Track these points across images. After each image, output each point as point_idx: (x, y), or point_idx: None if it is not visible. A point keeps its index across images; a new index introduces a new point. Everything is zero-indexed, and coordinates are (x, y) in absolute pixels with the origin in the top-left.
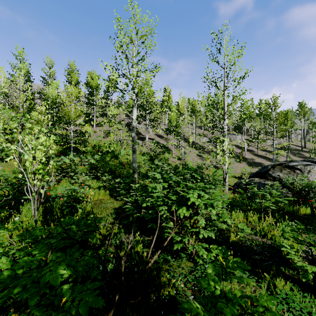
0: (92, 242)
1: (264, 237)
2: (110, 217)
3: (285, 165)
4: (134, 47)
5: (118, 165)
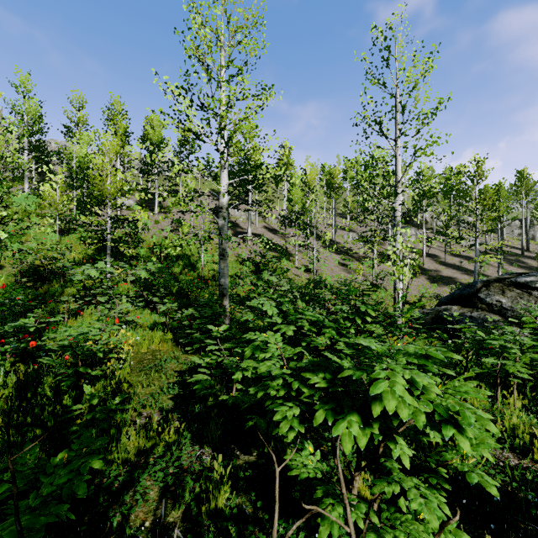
0: (108, 473)
1: (522, 454)
2: (166, 395)
3: (510, 282)
4: (222, 51)
5: (195, 281)
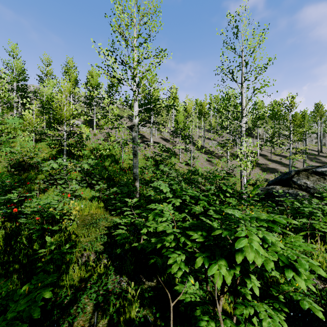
0: (61, 293)
1: (326, 281)
2: (99, 242)
3: (312, 171)
4: (134, 28)
5: (118, 170)
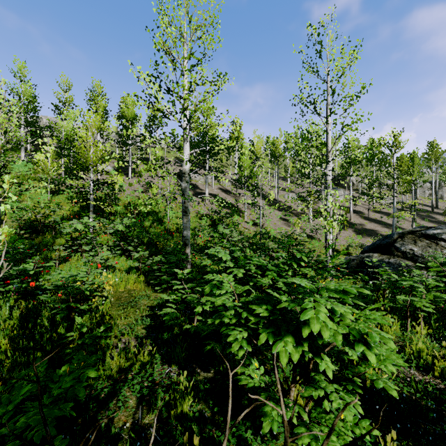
0: (96, 386)
1: (426, 372)
2: (140, 325)
3: (421, 234)
4: (185, 45)
5: (162, 233)
